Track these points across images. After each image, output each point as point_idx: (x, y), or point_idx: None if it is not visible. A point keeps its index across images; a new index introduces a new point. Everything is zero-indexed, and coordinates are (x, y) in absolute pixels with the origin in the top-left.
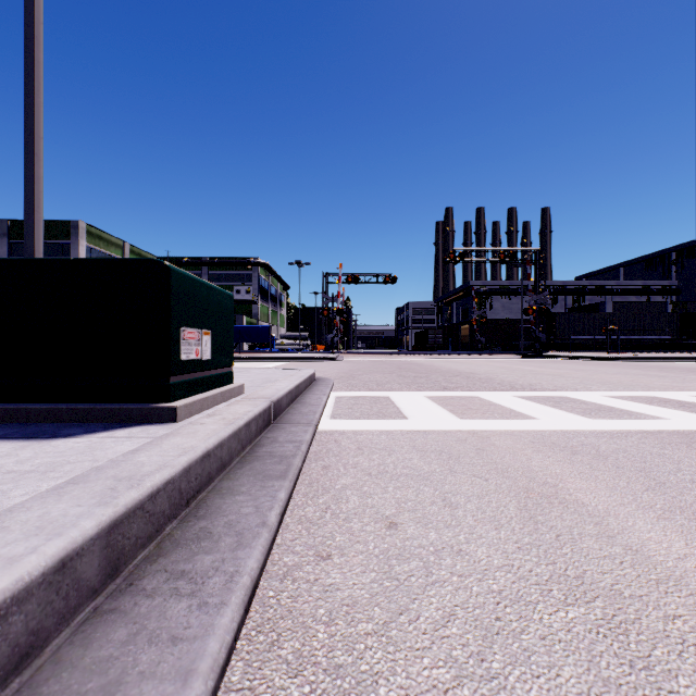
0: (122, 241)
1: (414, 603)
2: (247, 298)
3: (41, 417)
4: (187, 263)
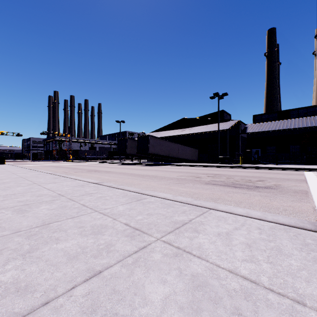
0: None
1: None
2: None
3: None
4: None
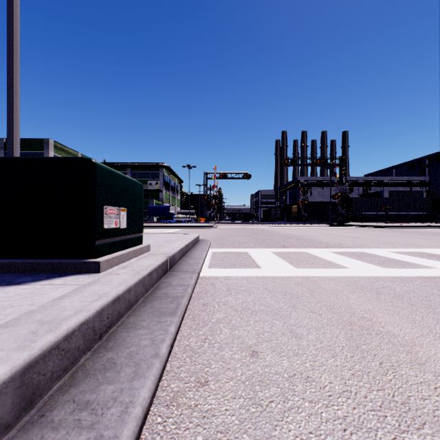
0: (76, 152)
1: (276, 429)
2: (156, 188)
3: (4, 268)
4: (118, 166)
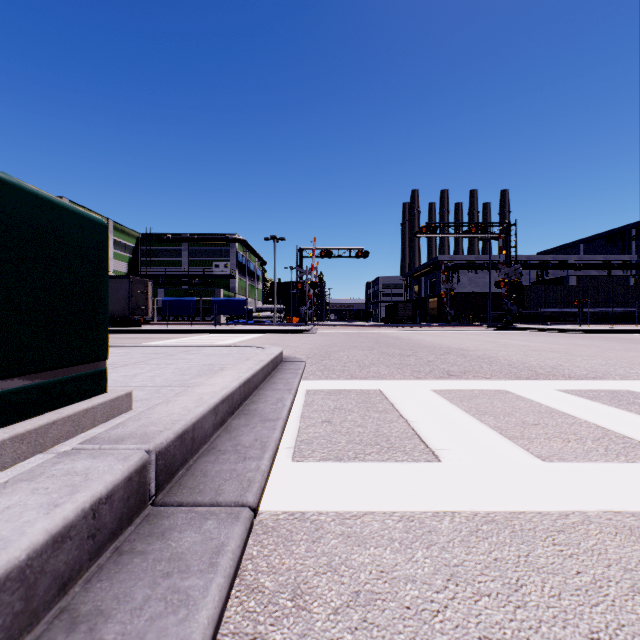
0: (105, 218)
1: None
2: (225, 273)
3: None
4: (168, 239)
